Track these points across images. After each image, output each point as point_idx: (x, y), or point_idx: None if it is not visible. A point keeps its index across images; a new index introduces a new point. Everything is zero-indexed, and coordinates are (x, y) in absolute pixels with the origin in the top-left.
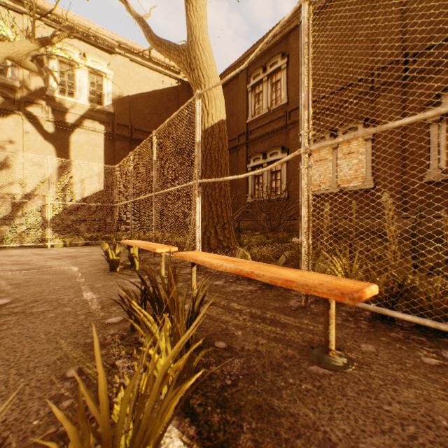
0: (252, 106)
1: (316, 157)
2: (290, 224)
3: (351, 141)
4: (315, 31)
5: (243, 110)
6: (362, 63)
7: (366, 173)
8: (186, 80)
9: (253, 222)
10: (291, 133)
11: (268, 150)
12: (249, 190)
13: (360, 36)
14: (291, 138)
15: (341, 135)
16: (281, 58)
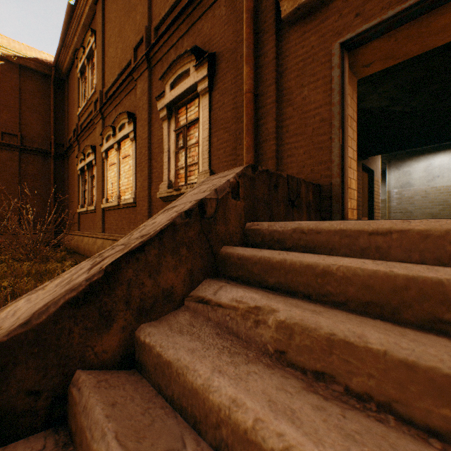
0: (83, 95)
1: (110, 160)
2: (93, 243)
3: (126, 141)
4: (110, 1)
5: (77, 100)
6: (132, 41)
7: (133, 182)
8: (13, 58)
9: (78, 237)
10: (97, 129)
11: (85, 149)
12: (80, 198)
13: (131, 6)
14: (97, 135)
15: (118, 133)
16: (91, 35)
